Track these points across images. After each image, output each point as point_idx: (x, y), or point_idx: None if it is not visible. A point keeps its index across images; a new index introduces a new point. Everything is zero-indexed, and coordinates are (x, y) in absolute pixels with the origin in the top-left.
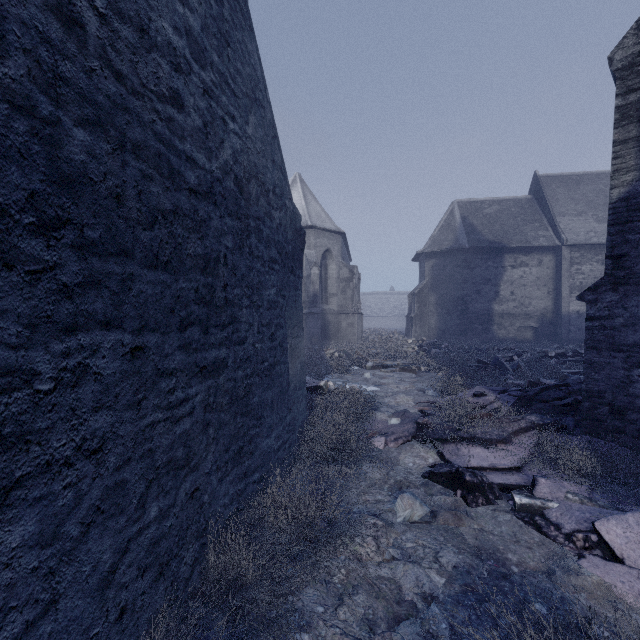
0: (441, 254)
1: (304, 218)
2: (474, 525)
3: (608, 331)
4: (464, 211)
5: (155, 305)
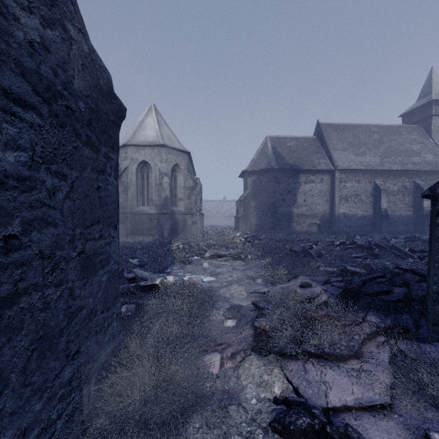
0: (259, 172)
1: (157, 138)
2: None
3: None
4: (274, 143)
5: None
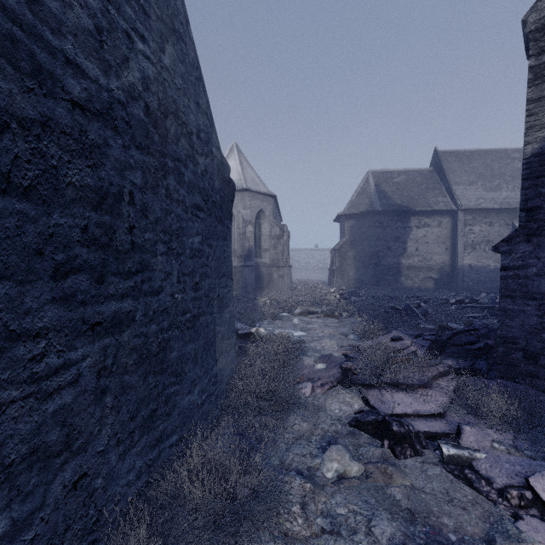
0: (358, 216)
1: (240, 182)
2: (405, 482)
3: (522, 280)
4: (377, 179)
5: (4, 243)
